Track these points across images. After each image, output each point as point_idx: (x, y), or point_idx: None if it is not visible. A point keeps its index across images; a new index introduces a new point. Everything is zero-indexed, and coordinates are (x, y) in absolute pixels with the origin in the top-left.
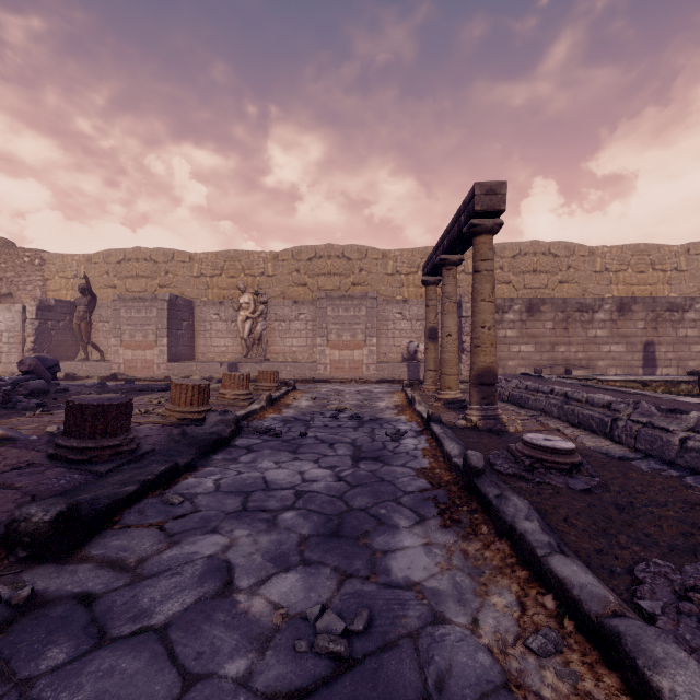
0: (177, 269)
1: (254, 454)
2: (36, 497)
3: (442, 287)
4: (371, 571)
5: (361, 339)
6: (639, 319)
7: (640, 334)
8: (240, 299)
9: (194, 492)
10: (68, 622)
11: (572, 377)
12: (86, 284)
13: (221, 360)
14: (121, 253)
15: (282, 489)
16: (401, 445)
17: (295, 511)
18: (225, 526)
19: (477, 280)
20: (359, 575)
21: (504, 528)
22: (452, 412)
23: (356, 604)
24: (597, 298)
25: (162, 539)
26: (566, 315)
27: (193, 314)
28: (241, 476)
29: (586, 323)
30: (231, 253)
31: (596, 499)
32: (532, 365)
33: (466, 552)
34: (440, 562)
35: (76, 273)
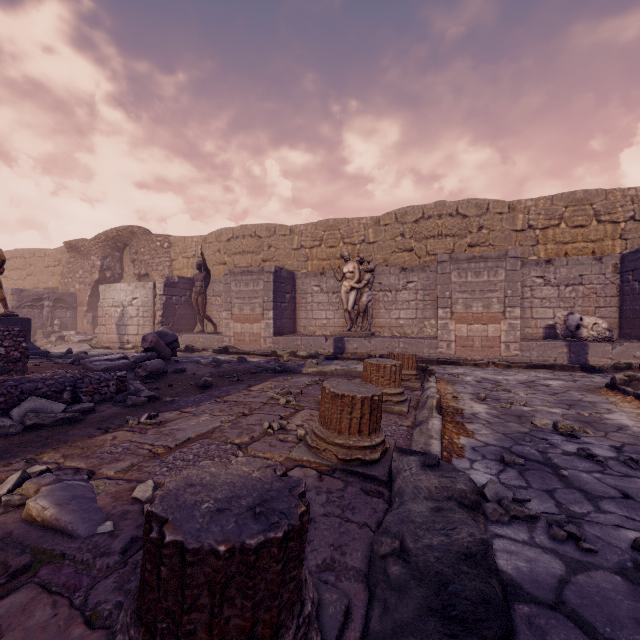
0: (279, 243)
1: None
2: None
3: None
4: None
5: (497, 310)
6: None
7: None
8: (343, 268)
9: None
10: None
11: None
12: (202, 261)
13: (322, 333)
14: (230, 231)
15: None
16: None
17: None
18: None
19: None
20: None
21: None
22: None
23: None
24: None
25: None
26: None
27: (294, 286)
28: None
29: None
30: (330, 222)
31: None
32: None
33: None
34: None
35: (194, 253)
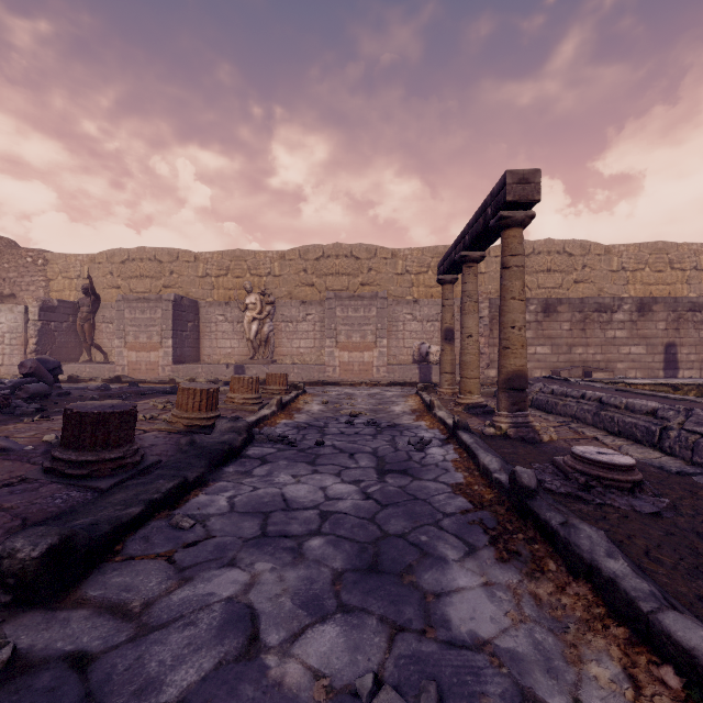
0: (182, 269)
1: (269, 466)
2: (27, 520)
3: (462, 285)
4: (426, 622)
5: (371, 340)
6: (660, 320)
7: (661, 335)
8: (246, 299)
9: (205, 513)
10: (55, 698)
11: (598, 381)
12: (90, 285)
13: (227, 362)
14: (125, 253)
15: (304, 509)
16: (428, 456)
17: (323, 537)
18: (244, 557)
19: (506, 277)
20: (412, 628)
21: (580, 567)
22: (474, 418)
23: (416, 673)
24: (616, 297)
25: (171, 575)
26: (583, 316)
27: (198, 315)
28: (257, 492)
29: (605, 323)
30: (237, 252)
31: (671, 525)
32: (548, 368)
33: (537, 597)
34: (508, 611)
35: (79, 274)
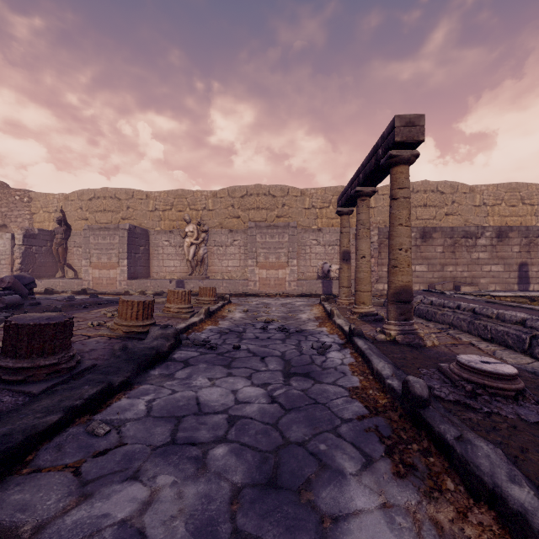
0: (136, 205)
1: (190, 369)
2: None
3: (357, 215)
4: None
5: (284, 261)
6: (514, 244)
7: (515, 256)
8: (186, 228)
9: (123, 418)
10: None
11: (468, 293)
12: (63, 217)
13: (171, 278)
14: (92, 192)
15: (215, 413)
16: (328, 359)
17: (227, 445)
18: (149, 469)
19: (394, 206)
20: None
21: (481, 490)
22: (367, 325)
23: None
24: (480, 226)
25: (73, 490)
26: (453, 241)
27: (148, 241)
28: (174, 396)
29: (470, 247)
30: (179, 192)
31: None
32: (425, 282)
33: (438, 524)
34: None
35: (56, 209)
